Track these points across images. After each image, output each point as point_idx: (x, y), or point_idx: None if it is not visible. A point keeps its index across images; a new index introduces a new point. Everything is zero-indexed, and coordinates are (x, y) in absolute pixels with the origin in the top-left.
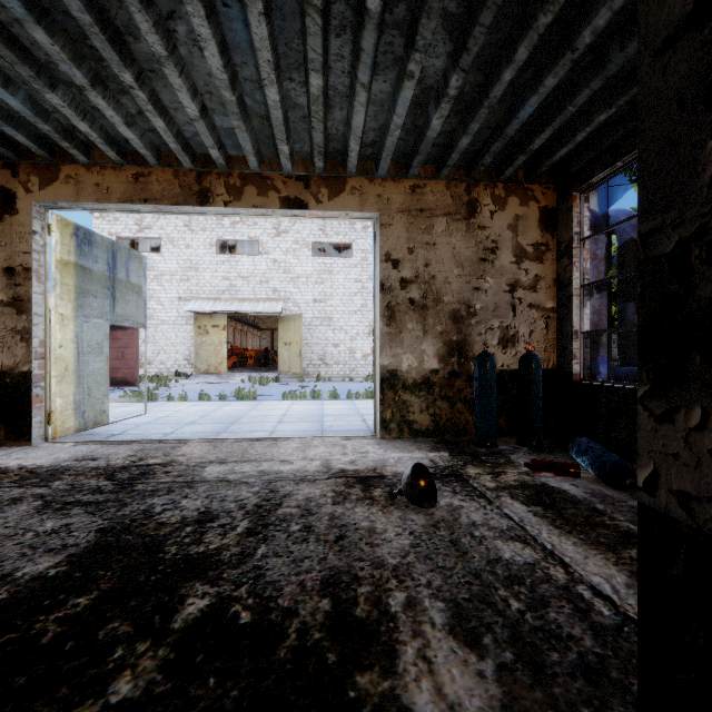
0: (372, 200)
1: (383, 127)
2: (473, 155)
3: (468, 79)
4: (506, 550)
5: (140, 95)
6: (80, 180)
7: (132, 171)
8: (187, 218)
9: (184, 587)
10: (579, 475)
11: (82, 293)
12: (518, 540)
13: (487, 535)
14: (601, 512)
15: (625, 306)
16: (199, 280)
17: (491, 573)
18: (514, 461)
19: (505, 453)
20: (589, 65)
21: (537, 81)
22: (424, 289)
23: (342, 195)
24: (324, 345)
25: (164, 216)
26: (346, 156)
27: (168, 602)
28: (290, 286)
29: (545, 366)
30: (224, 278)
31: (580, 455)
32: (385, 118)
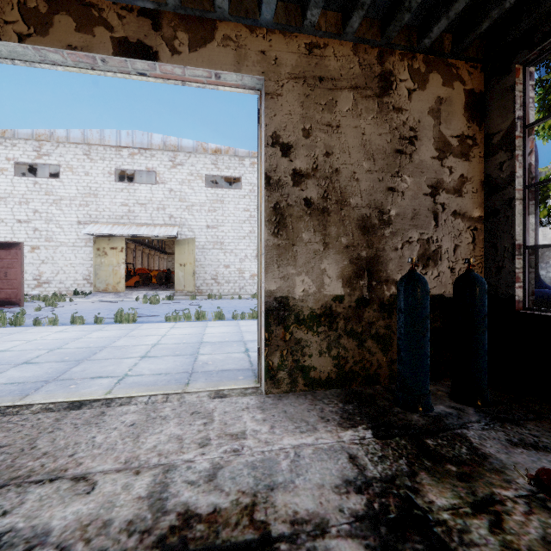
0: (253, 58)
1: None
2: None
3: None
4: None
5: None
6: None
7: None
8: (86, 147)
9: None
10: None
11: None
12: None
13: None
14: None
15: None
16: (98, 206)
17: None
18: (483, 451)
19: (453, 425)
20: None
21: None
22: (324, 187)
23: (209, 45)
24: (216, 266)
25: (63, 144)
26: None
27: None
28: (185, 213)
29: None
30: (122, 204)
31: None
32: None
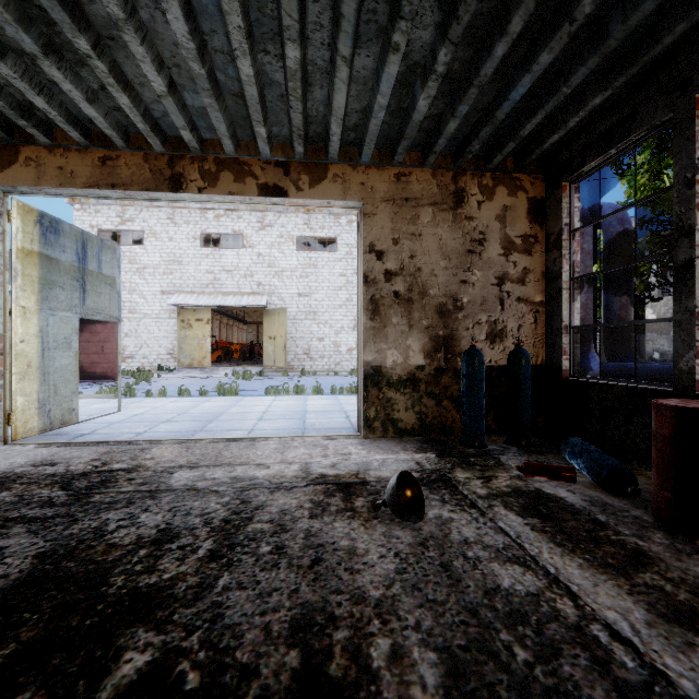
0: (355, 188)
1: (366, 109)
2: (460, 141)
3: (458, 55)
4: (505, 575)
5: (99, 65)
6: (42, 163)
7: (99, 154)
8: (170, 211)
9: (123, 636)
10: (574, 480)
11: (48, 284)
12: (517, 562)
13: (482, 556)
14: (603, 524)
15: (611, 300)
16: (183, 274)
17: (489, 608)
18: (504, 463)
19: (494, 454)
20: (586, 40)
21: (531, 58)
22: (409, 282)
23: (323, 182)
24: (309, 339)
25: (146, 208)
26: (327, 140)
27: (100, 658)
28: (275, 280)
29: (534, 362)
30: (208, 272)
31: (574, 457)
32: (368, 98)
